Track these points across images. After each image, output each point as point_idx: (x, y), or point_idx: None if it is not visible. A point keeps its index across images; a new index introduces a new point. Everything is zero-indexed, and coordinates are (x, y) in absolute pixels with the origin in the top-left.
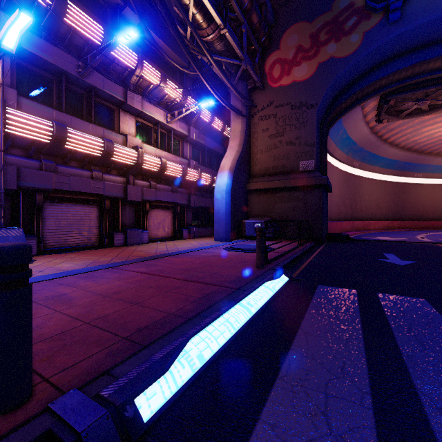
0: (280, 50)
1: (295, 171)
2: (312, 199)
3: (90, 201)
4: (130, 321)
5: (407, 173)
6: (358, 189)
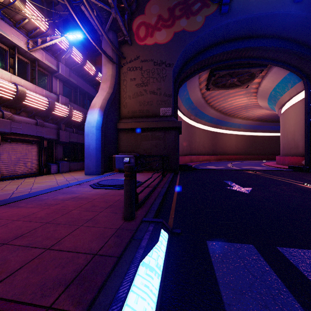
0: (145, 14)
1: (157, 115)
2: (170, 139)
3: None
4: None
5: (218, 126)
6: (193, 134)
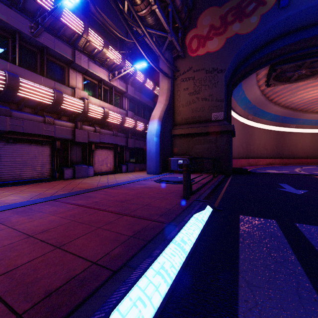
0: (197, 28)
1: (209, 120)
2: (222, 142)
3: (42, 141)
4: (41, 278)
5: (285, 125)
6: (252, 136)
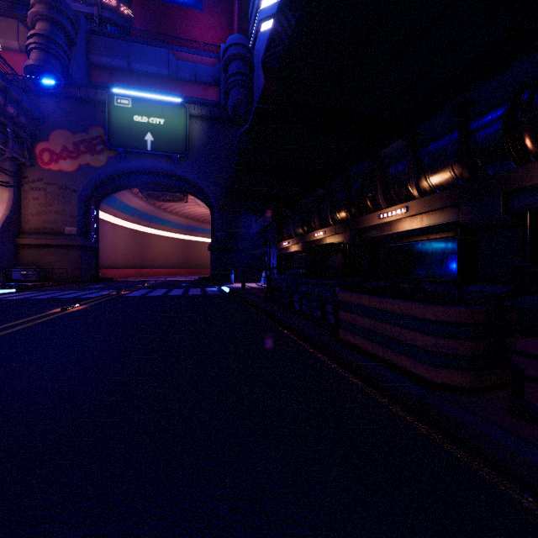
0: (49, 142)
1: (62, 234)
2: (74, 254)
3: None
4: None
5: (192, 233)
6: (149, 243)
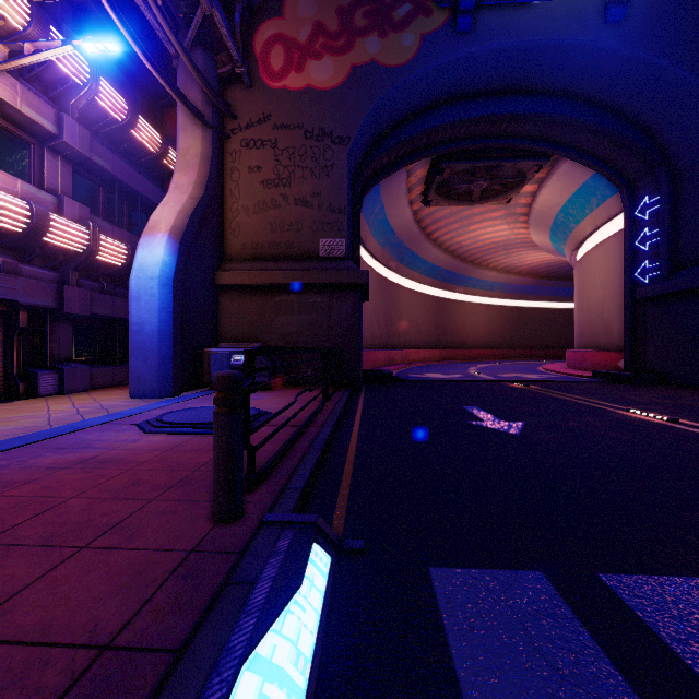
0: (283, 18)
1: (313, 256)
2: (342, 310)
3: None
4: None
5: (449, 286)
6: (395, 303)
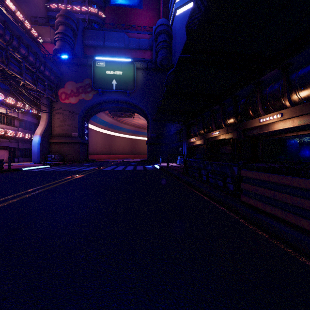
0: (64, 88)
1: (71, 136)
2: (76, 147)
3: None
4: (16, 168)
5: (136, 135)
6: (113, 141)
